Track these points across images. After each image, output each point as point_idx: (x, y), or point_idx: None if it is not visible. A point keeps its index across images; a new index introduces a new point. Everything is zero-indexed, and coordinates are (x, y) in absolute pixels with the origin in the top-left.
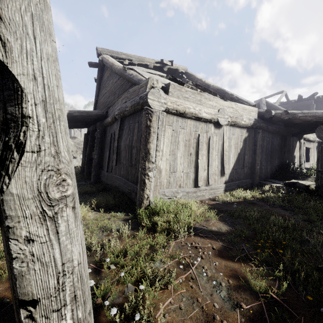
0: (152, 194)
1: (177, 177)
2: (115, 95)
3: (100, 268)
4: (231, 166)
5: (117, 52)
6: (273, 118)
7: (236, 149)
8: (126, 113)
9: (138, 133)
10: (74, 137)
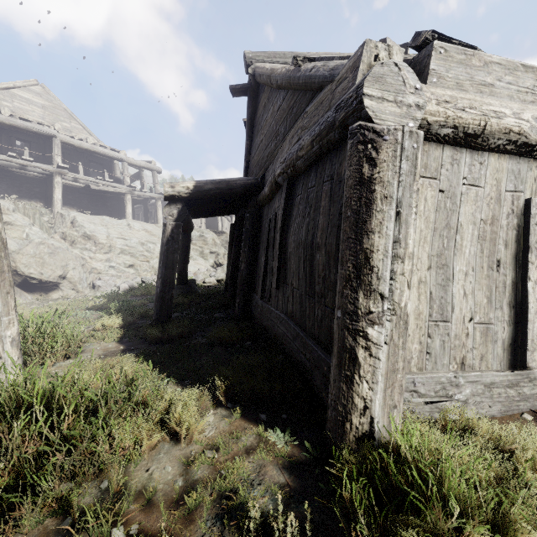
0: (381, 399)
1: (453, 336)
2: (278, 137)
3: None
4: None
5: (283, 54)
6: None
7: None
8: (299, 165)
9: (331, 208)
10: (221, 231)
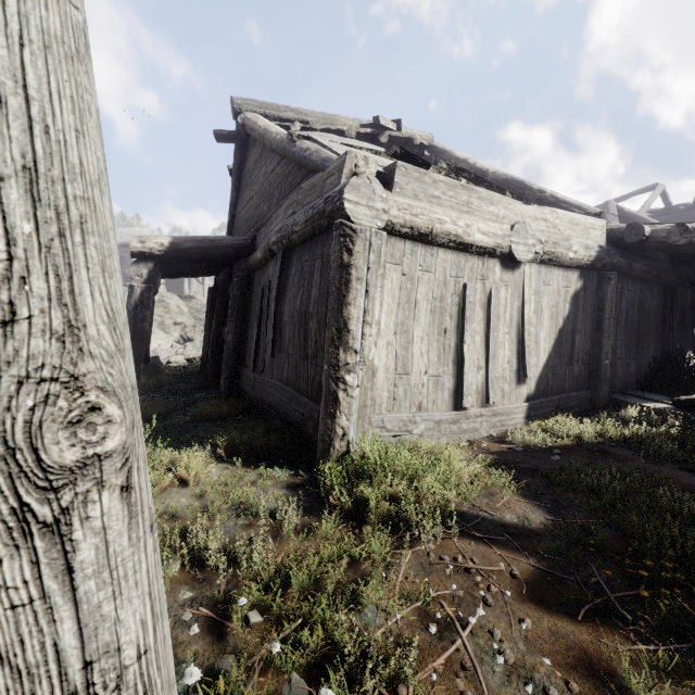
0: (355, 427)
1: (413, 386)
2: (272, 201)
3: (225, 619)
4: (542, 359)
5: (277, 106)
6: (646, 244)
7: (554, 319)
8: (295, 239)
9: (322, 283)
10: (189, 296)
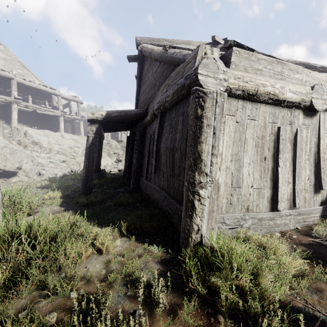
0: (206, 225)
1: (243, 195)
2: (155, 88)
3: None
4: None
5: (158, 39)
6: None
7: None
8: (167, 105)
9: (183, 129)
10: (121, 140)
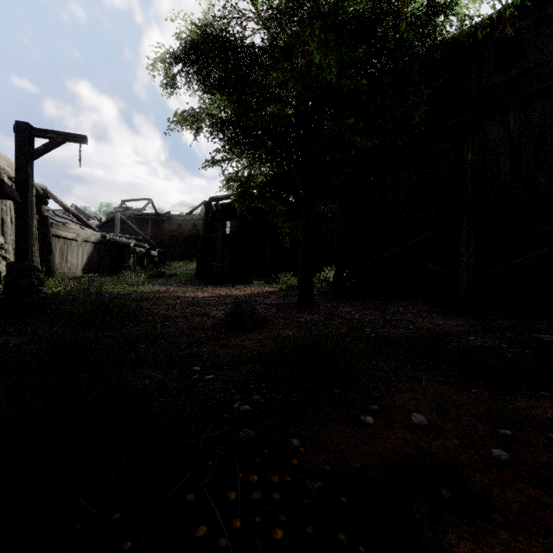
0: None
1: (56, 265)
2: None
3: None
4: (85, 262)
5: None
6: (109, 240)
7: (88, 254)
8: None
9: None
10: None
